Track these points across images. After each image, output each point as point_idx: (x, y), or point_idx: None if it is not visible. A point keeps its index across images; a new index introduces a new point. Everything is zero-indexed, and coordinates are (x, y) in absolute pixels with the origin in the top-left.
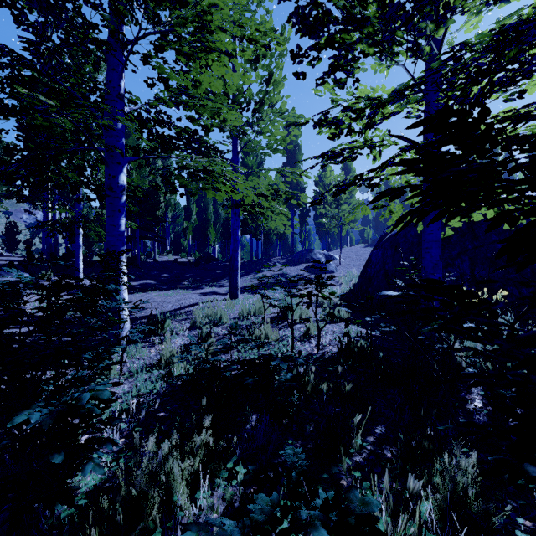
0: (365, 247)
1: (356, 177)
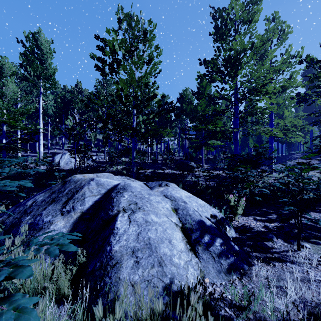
0: None
1: (320, 135)
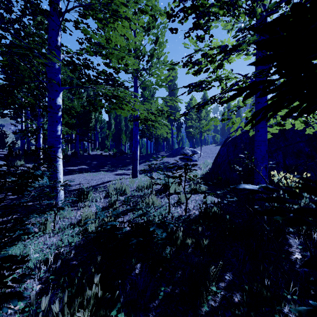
0: (216, 146)
1: (211, 98)
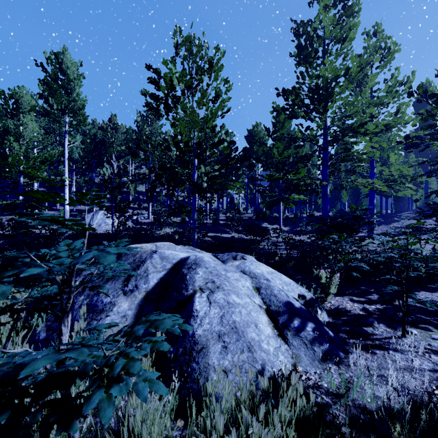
0: None
1: (436, 190)
